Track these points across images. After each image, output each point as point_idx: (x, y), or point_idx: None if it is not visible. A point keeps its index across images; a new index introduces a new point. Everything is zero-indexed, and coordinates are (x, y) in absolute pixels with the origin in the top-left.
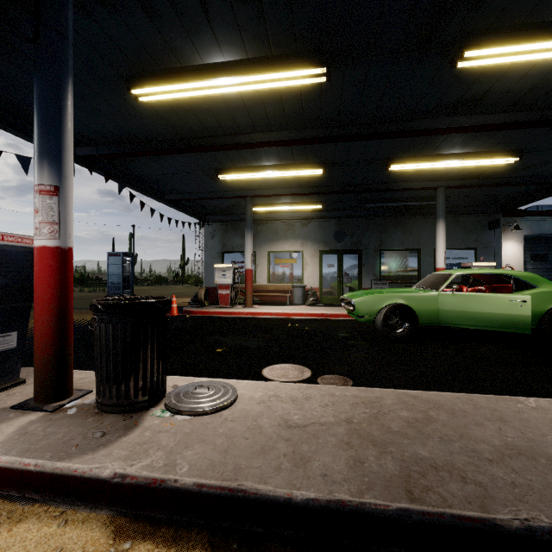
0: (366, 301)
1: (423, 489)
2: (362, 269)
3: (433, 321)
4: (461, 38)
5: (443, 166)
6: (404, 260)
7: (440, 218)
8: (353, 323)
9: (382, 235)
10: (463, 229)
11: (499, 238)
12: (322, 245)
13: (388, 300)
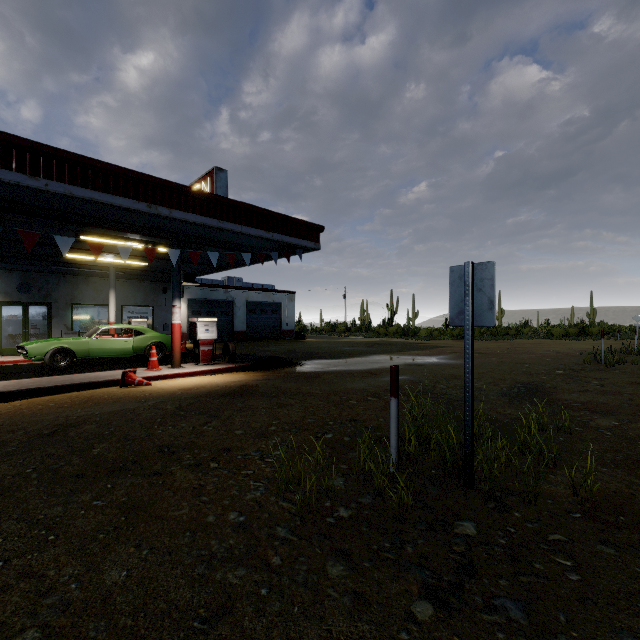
0: (38, 347)
1: (25, 387)
2: (53, 321)
3: (86, 355)
4: (78, 230)
5: (104, 260)
6: (96, 313)
7: (112, 288)
8: (31, 365)
9: (74, 291)
10: (145, 292)
11: (169, 300)
12: (1, 296)
13: (55, 345)
